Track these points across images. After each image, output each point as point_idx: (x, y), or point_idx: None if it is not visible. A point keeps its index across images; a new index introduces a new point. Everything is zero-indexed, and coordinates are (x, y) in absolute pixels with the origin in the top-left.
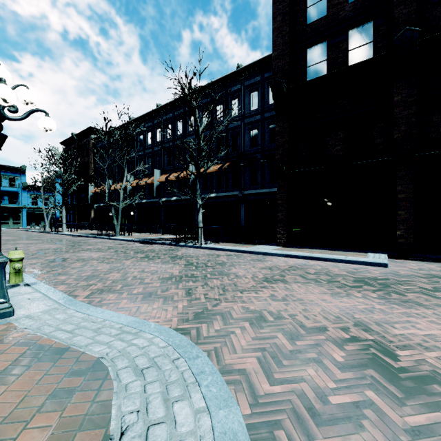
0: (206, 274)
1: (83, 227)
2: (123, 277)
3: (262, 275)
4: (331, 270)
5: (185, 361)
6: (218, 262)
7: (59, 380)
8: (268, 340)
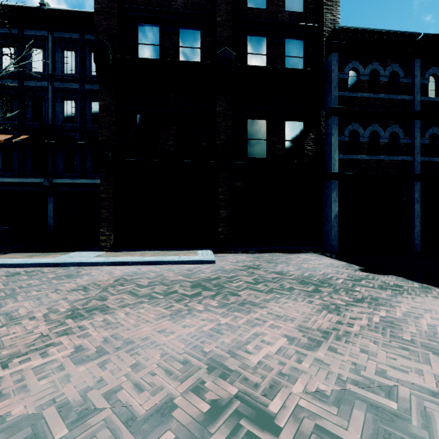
0: None
1: None
2: None
3: (68, 306)
4: (166, 276)
5: None
6: None
7: None
8: None
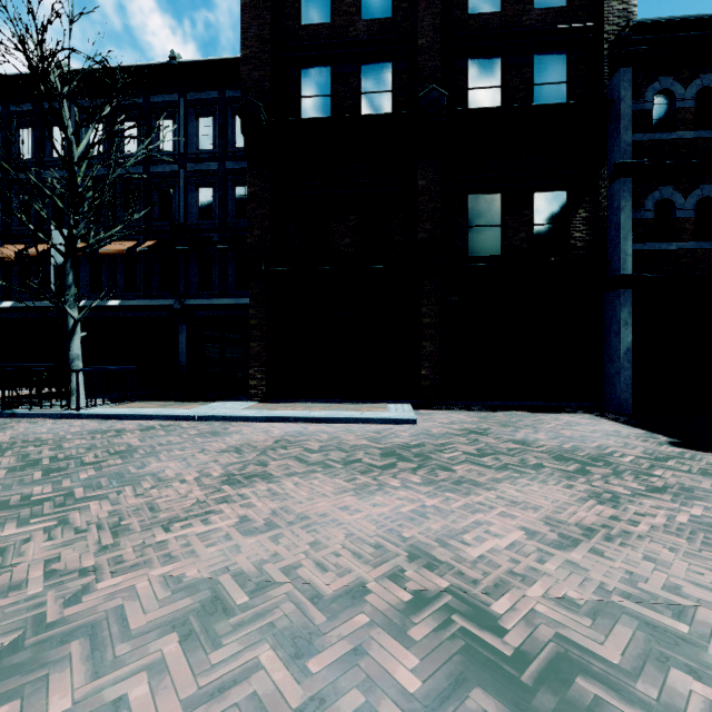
0: (72, 489)
1: None
2: None
3: (221, 470)
4: (344, 439)
5: None
6: (115, 448)
7: None
8: (234, 689)
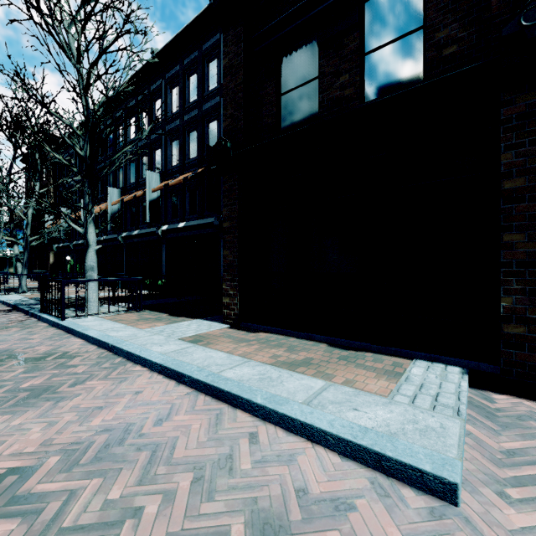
0: None
1: None
2: None
3: None
4: None
5: None
6: None
7: None
8: None
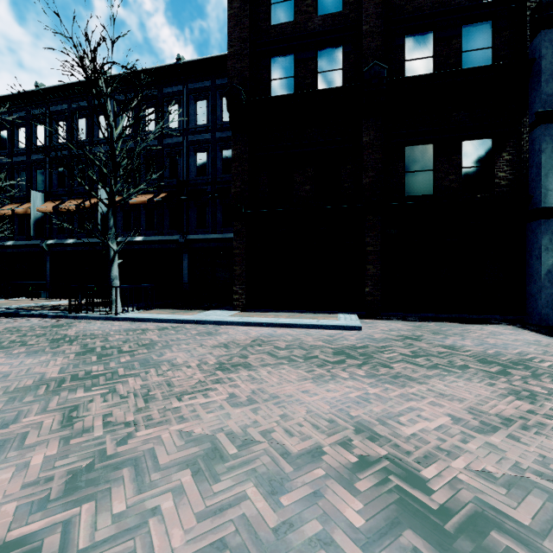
0: (116, 369)
1: None
2: None
3: (215, 360)
4: (304, 340)
5: None
6: (142, 342)
7: None
8: (230, 510)
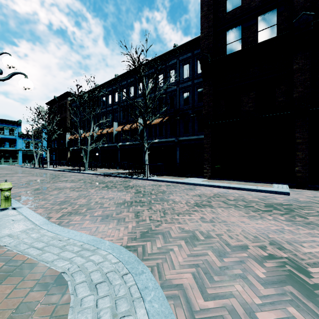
0: (150, 200)
1: (62, 164)
2: (88, 202)
3: (194, 201)
4: (246, 197)
5: (132, 276)
6: (159, 190)
7: (26, 294)
8: (200, 256)
